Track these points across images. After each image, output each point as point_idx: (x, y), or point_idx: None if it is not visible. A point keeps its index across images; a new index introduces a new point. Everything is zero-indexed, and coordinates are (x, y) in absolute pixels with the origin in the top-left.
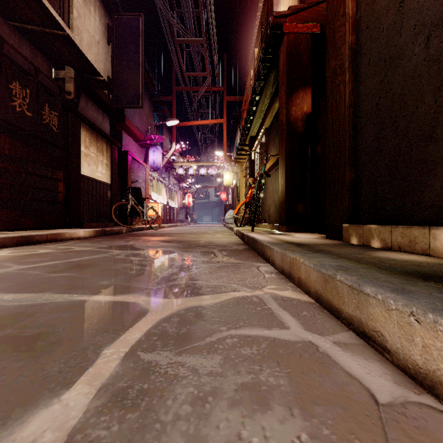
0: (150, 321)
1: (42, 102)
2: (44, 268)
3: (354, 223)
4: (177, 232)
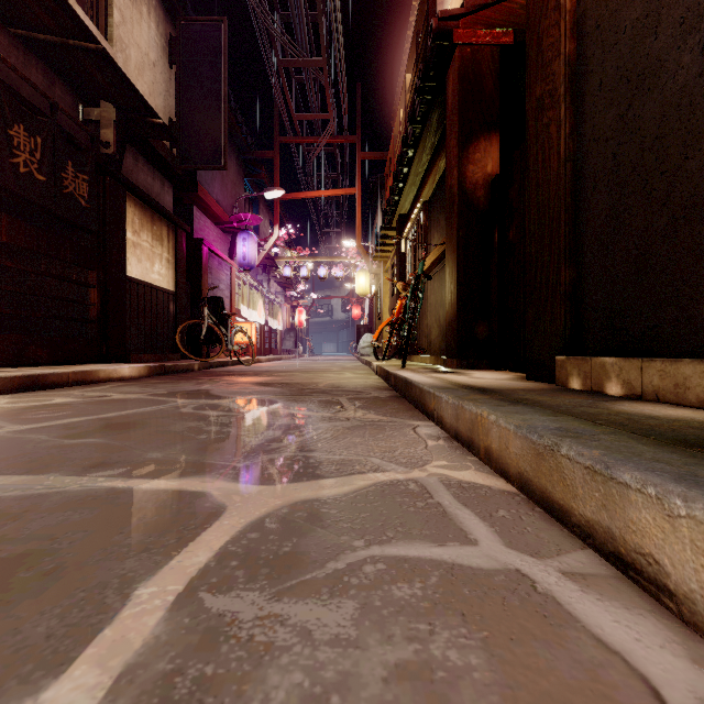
0: (227, 529)
1: (62, 159)
2: (57, 429)
3: (573, 355)
4: (281, 369)
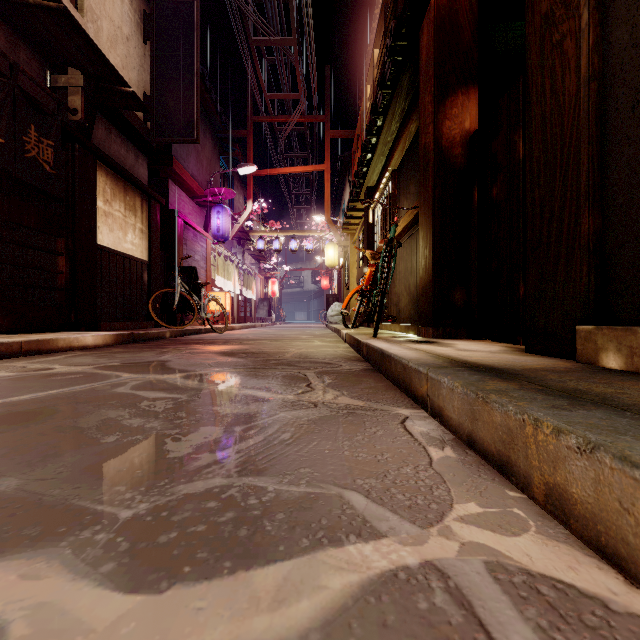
0: None
1: (24, 122)
2: None
3: (599, 324)
4: (252, 336)
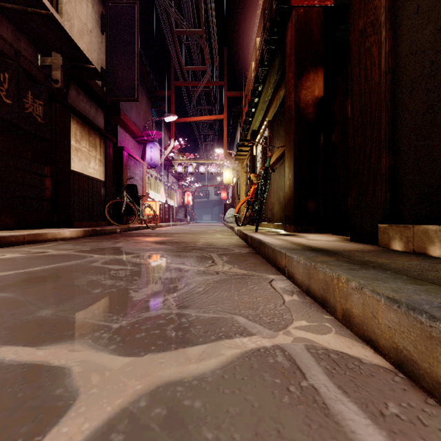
0: None
1: (24, 89)
2: None
3: (392, 223)
4: (174, 231)
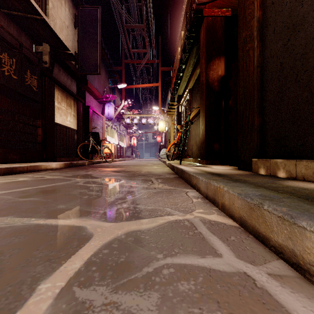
0: (92, 247)
1: (25, 69)
2: (17, 193)
3: (261, 158)
4: (125, 164)
